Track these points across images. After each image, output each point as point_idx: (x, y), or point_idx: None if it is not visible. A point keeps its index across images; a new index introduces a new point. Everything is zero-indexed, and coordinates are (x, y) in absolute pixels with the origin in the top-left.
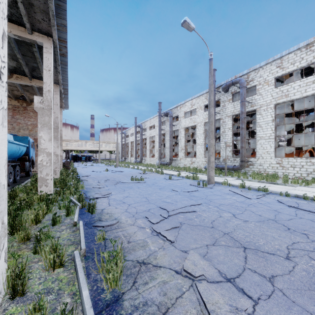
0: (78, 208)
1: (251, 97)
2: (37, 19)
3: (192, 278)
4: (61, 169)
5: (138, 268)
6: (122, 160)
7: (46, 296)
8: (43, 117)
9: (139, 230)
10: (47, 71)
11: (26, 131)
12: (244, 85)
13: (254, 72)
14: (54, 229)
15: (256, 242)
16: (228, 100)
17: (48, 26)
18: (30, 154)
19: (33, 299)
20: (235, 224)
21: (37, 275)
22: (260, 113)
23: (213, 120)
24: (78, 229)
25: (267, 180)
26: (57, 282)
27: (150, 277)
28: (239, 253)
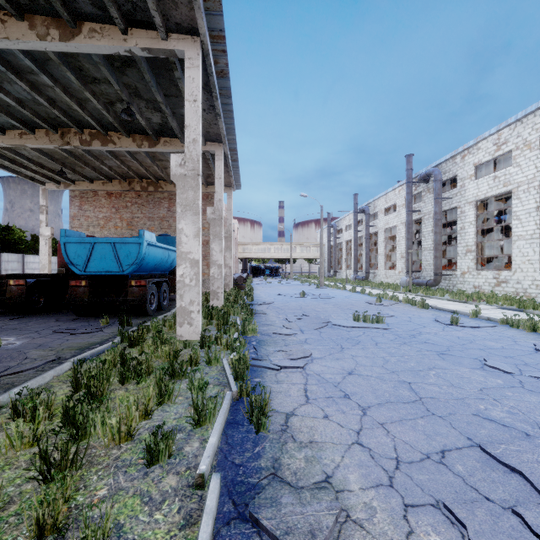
0: (226, 405)
1: None
2: None
3: None
4: (231, 288)
5: None
6: (329, 274)
7: None
8: (185, 192)
9: None
10: (191, 103)
11: None
12: None
13: None
14: (145, 485)
15: None
16: None
17: (191, 9)
18: None
19: None
20: None
21: None
22: None
23: None
24: (202, 512)
25: None
26: None
27: None
28: None
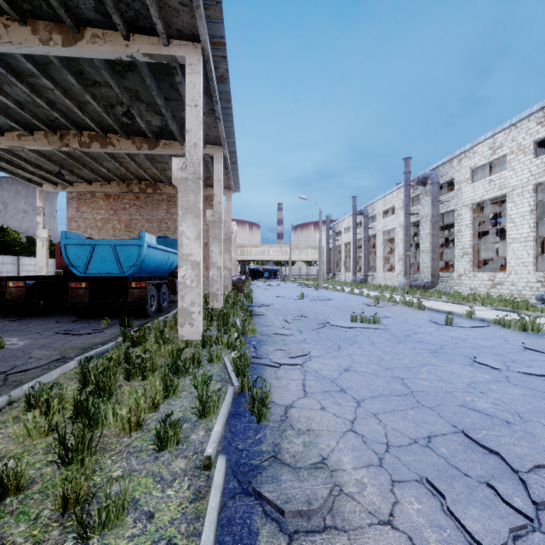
0: (229, 398)
1: None
2: (173, 7)
3: None
4: (230, 291)
5: None
6: (328, 277)
7: None
8: (186, 195)
9: None
10: (192, 108)
11: None
12: None
13: None
14: (156, 467)
15: None
16: None
17: (192, 17)
18: None
19: None
20: None
21: None
22: None
23: None
24: (209, 488)
25: None
26: None
27: None
28: None
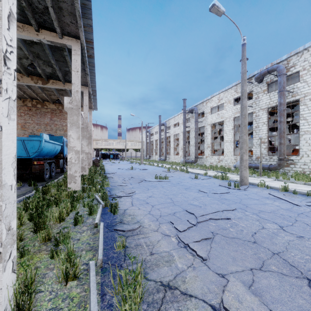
0: (101, 208)
1: (292, 85)
2: (66, 22)
3: None
4: (91, 166)
5: (162, 294)
6: (147, 158)
7: None
8: (72, 116)
9: (163, 238)
10: (75, 72)
11: (62, 132)
12: (283, 72)
13: (296, 56)
14: (75, 229)
15: None
16: (262, 91)
17: (76, 29)
18: (64, 152)
19: None
20: (285, 241)
21: (49, 287)
22: (304, 104)
23: (246, 113)
24: (98, 231)
25: None
26: (68, 301)
27: None
28: (303, 288)
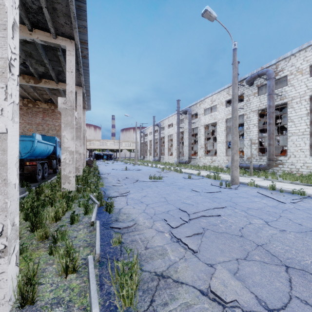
0: (96, 207)
1: (281, 89)
2: (60, 23)
3: (222, 304)
4: (84, 166)
5: (156, 282)
6: (141, 158)
7: (55, 308)
8: (66, 117)
9: (157, 234)
10: (70, 73)
11: (54, 132)
12: (272, 76)
13: (284, 61)
14: (72, 228)
15: (301, 260)
16: (252, 93)
17: (71, 29)
18: (57, 152)
19: (42, 309)
20: (269, 234)
21: (50, 280)
22: (292, 107)
23: (237, 115)
24: (94, 229)
25: (303, 182)
26: (69, 291)
27: (170, 296)
28: (281, 274)
